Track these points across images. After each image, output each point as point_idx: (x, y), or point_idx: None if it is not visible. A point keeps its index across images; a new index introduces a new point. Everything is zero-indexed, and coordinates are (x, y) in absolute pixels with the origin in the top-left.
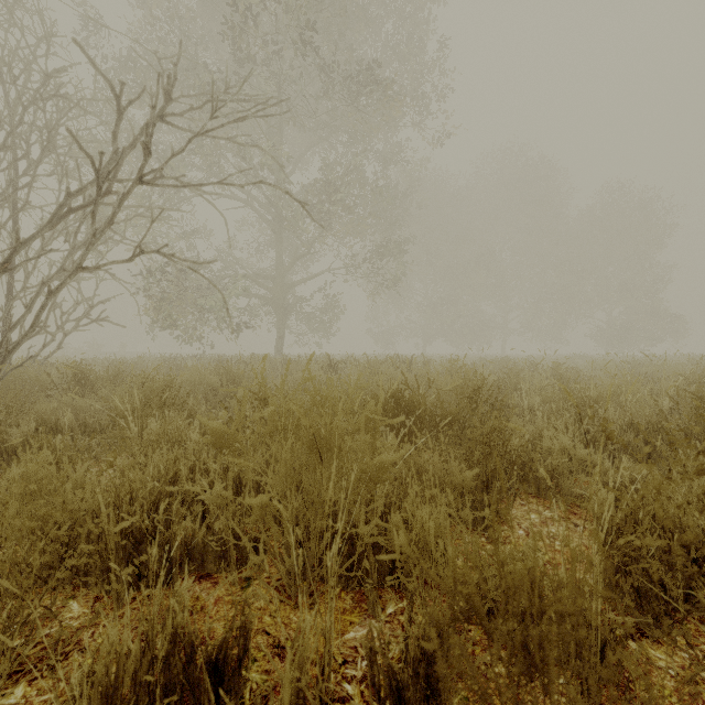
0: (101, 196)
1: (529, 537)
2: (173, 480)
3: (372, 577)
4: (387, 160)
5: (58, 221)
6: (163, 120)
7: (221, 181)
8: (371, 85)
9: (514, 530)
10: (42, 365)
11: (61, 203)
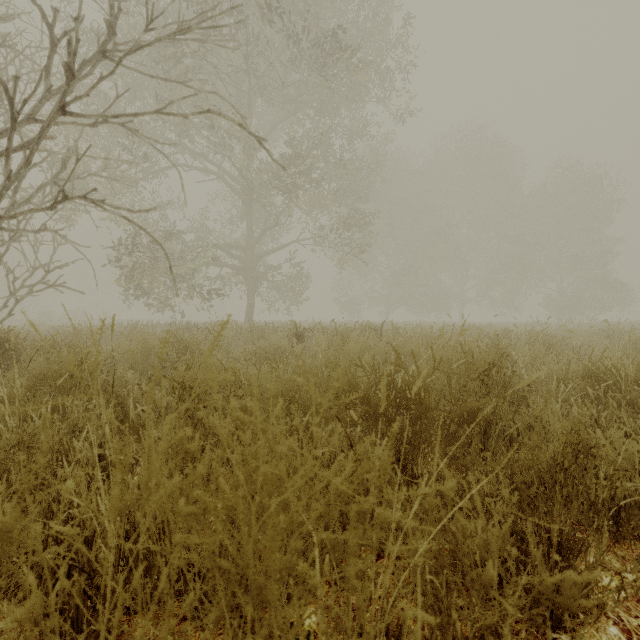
0: (33, 141)
1: None
2: None
3: None
4: (353, 134)
5: None
6: (106, 56)
7: (160, 109)
8: (339, 52)
9: (600, 624)
10: None
11: None
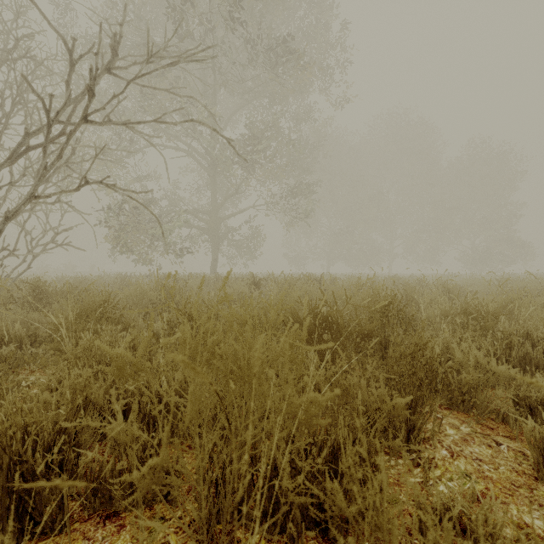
0: (57, 137)
1: (454, 458)
2: (83, 405)
3: (298, 537)
4: (299, 118)
5: (18, 158)
6: (110, 72)
7: (157, 119)
8: (287, 55)
9: (437, 449)
10: (14, 282)
11: (19, 141)
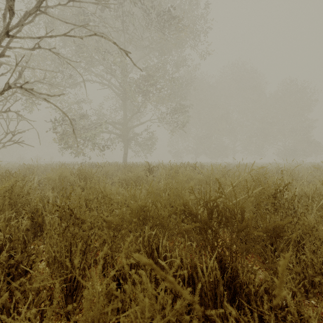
0: None
1: None
2: None
3: None
4: (179, 64)
5: None
6: (39, 10)
7: (66, 33)
8: (172, 19)
9: None
10: None
11: None
